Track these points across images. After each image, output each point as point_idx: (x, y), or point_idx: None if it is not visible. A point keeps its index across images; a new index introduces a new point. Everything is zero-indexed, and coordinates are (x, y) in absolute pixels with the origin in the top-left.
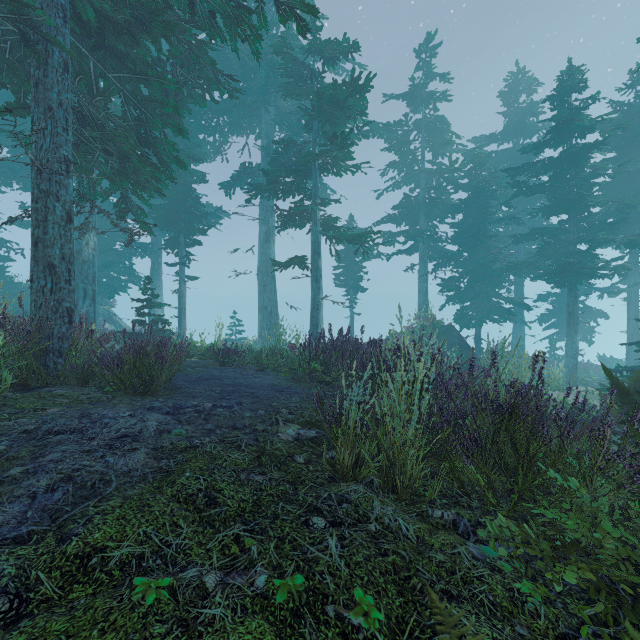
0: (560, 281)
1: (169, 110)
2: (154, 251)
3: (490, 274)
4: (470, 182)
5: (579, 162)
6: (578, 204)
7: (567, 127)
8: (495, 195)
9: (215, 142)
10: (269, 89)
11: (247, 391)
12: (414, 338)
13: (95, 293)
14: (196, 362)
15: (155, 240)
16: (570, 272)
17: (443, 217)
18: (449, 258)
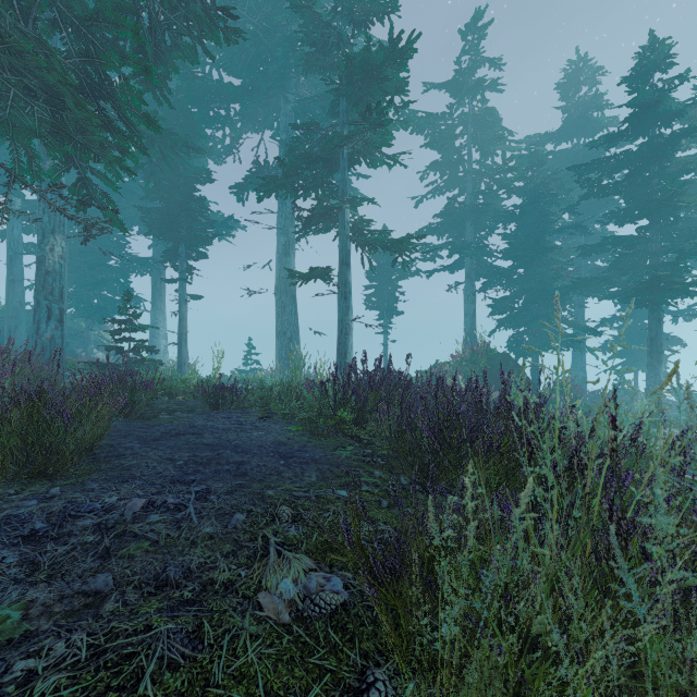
0: (642, 300)
1: (127, 35)
2: (155, 267)
3: (551, 293)
4: (526, 185)
5: (665, 155)
6: (667, 205)
7: (650, 113)
8: (556, 200)
9: (225, 137)
10: (288, 73)
11: (231, 461)
12: (503, 374)
13: (63, 313)
14: (182, 403)
15: (157, 255)
16: (657, 288)
17: (492, 228)
18: (501, 275)
